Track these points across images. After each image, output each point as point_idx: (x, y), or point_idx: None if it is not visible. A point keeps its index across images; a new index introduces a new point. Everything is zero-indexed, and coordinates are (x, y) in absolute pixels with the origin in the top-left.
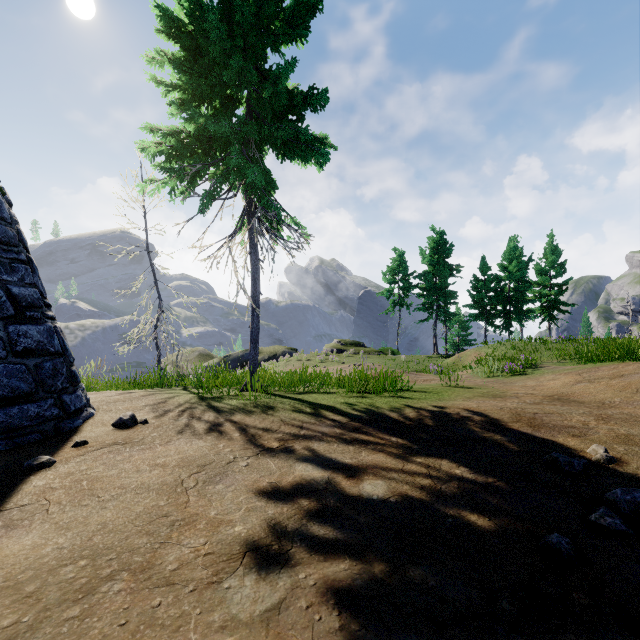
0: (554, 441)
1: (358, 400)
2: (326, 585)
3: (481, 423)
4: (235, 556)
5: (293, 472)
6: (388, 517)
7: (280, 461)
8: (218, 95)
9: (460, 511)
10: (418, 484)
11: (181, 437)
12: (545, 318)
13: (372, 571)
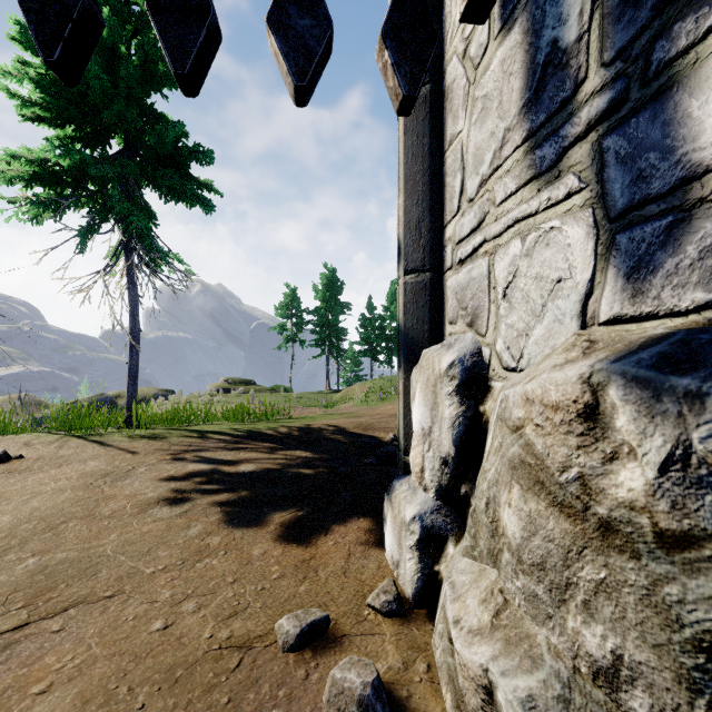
0: (372, 435)
1: (242, 426)
2: (213, 502)
3: (333, 431)
4: (153, 503)
5: (187, 468)
6: (254, 477)
7: (175, 465)
8: (90, 122)
9: (298, 470)
10: (277, 463)
11: (72, 462)
12: None
13: (241, 494)
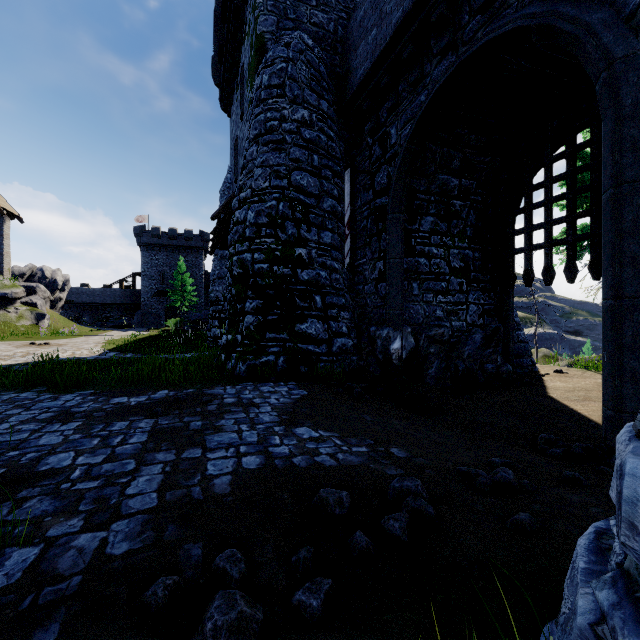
0: None
1: None
2: None
3: None
4: None
5: None
6: None
7: None
8: None
9: None
10: None
11: (590, 378)
12: None
13: None
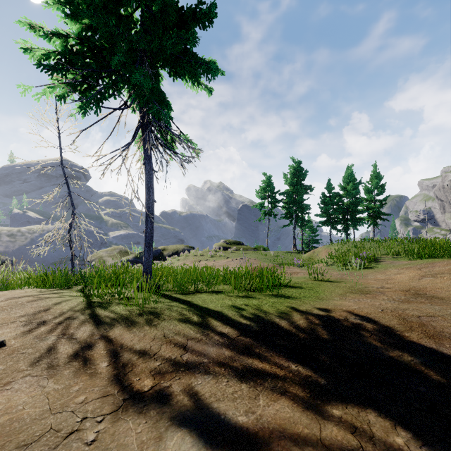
0: None
1: (245, 302)
2: None
3: (377, 333)
4: None
5: None
6: None
7: (146, 425)
8: (112, 13)
9: None
10: None
11: (29, 373)
12: (371, 224)
13: None
